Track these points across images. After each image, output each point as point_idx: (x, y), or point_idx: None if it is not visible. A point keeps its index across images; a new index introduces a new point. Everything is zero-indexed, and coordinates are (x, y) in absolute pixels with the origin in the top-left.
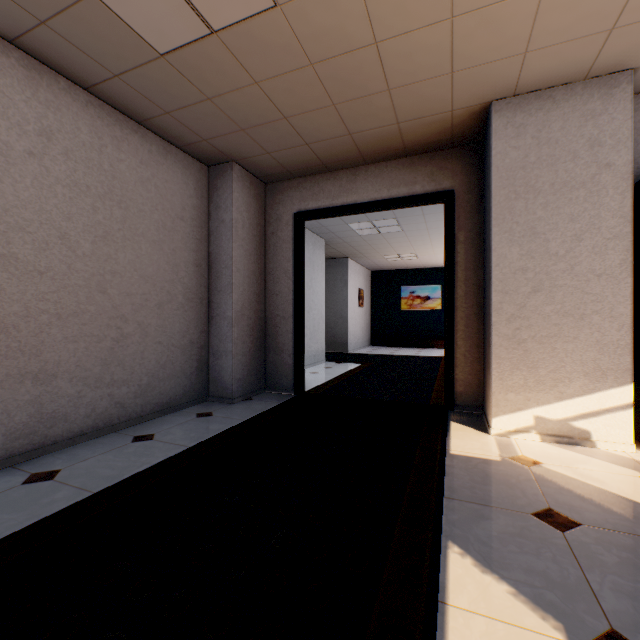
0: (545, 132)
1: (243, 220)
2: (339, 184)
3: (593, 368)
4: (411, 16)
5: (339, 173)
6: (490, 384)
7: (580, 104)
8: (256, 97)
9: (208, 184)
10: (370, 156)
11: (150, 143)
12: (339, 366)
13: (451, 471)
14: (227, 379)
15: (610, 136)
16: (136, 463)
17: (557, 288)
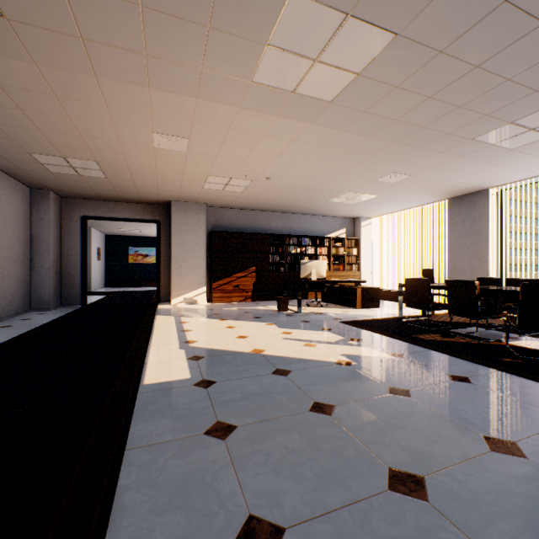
0: (187, 214)
1: (54, 218)
2: (109, 207)
3: (198, 282)
4: (147, 187)
5: (109, 202)
6: (171, 289)
7: (195, 209)
8: (84, 184)
9: (31, 197)
10: (126, 201)
11: (12, 183)
12: (94, 297)
13: (158, 310)
14: (46, 299)
15: (202, 220)
16: (43, 321)
17: (190, 260)
